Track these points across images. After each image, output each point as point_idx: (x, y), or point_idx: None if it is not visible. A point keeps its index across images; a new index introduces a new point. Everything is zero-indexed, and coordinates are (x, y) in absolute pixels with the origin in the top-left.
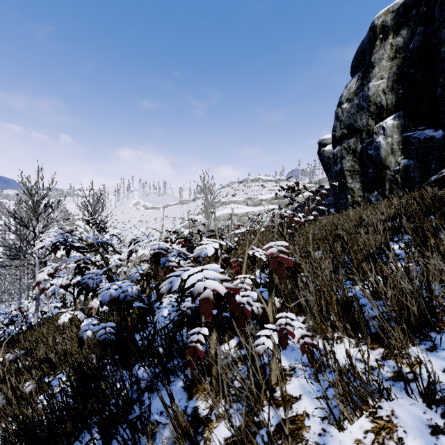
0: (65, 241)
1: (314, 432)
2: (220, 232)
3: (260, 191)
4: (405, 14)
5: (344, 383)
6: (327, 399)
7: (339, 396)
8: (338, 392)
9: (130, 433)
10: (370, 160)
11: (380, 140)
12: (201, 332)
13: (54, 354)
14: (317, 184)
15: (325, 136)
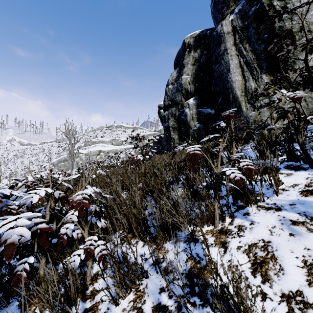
0: None
1: (102, 311)
2: (55, 179)
3: (122, 135)
4: (199, 41)
5: (121, 276)
6: (109, 289)
7: (117, 285)
8: (116, 282)
9: None
10: (183, 122)
11: (187, 111)
12: (28, 261)
13: None
14: (159, 132)
15: (162, 102)
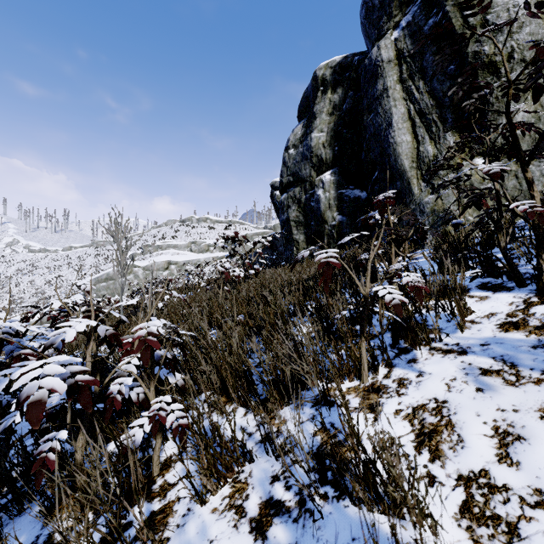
0: None
1: (180, 514)
2: (100, 306)
3: (208, 234)
4: (341, 73)
5: (210, 457)
6: (191, 478)
7: (203, 472)
8: (202, 468)
9: None
10: (313, 212)
11: (320, 194)
12: (58, 436)
13: None
14: (272, 230)
15: (277, 178)
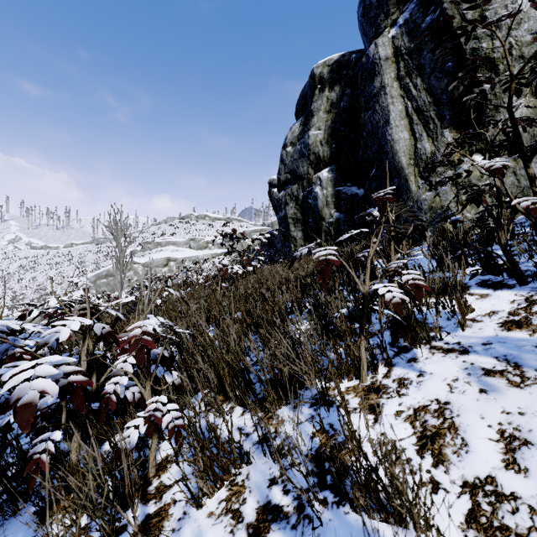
0: None
1: (175, 518)
2: (96, 304)
3: (207, 231)
4: (338, 71)
5: (206, 460)
6: (187, 481)
7: (199, 474)
8: (198, 471)
9: None
10: (310, 209)
11: (318, 191)
12: (52, 437)
13: None
14: (270, 227)
15: (275, 176)
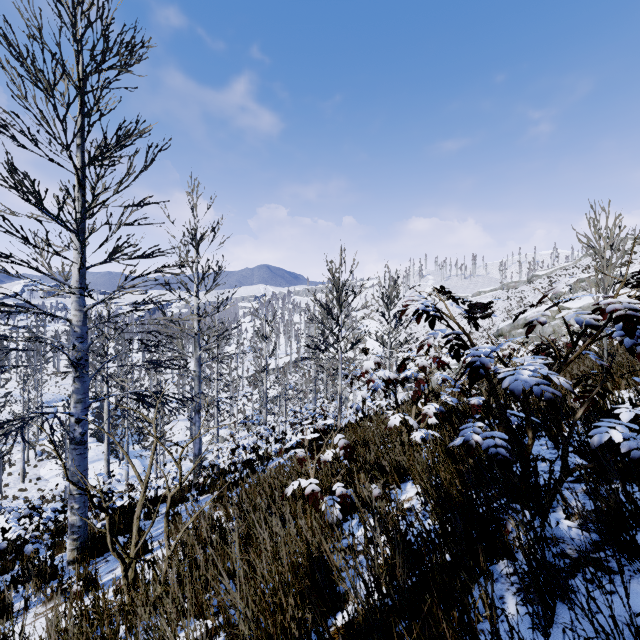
0: (433, 307)
1: None
2: None
3: None
4: None
5: None
6: None
7: None
8: None
9: (614, 626)
10: None
11: None
12: None
13: (389, 461)
14: None
15: None
